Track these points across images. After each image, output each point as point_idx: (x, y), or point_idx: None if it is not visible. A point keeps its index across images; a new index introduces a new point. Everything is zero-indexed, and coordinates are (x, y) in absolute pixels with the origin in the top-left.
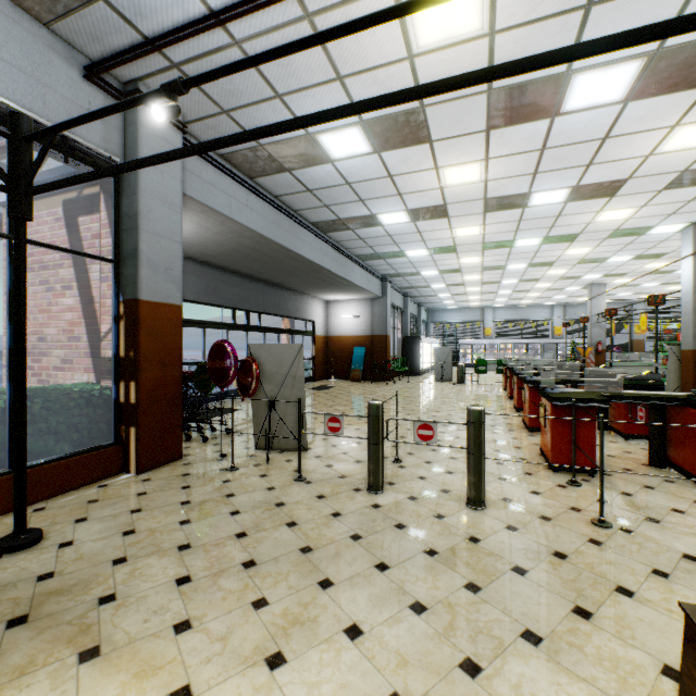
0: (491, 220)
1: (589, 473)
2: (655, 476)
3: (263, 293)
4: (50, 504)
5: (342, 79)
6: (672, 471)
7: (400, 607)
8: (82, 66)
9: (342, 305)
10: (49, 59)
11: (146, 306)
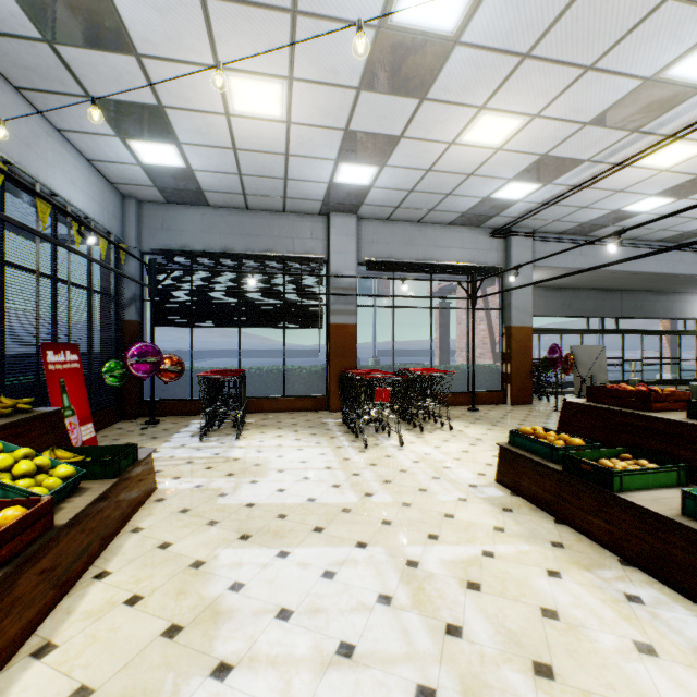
0: None
1: None
2: None
3: (620, 300)
4: (479, 406)
5: (620, 191)
6: None
7: None
8: (488, 233)
9: None
10: (478, 239)
11: (514, 329)
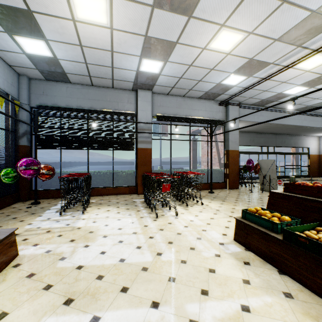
0: None
1: None
2: None
3: (275, 138)
4: (213, 190)
5: (284, 82)
6: None
7: None
8: (218, 103)
9: None
10: (213, 106)
11: (230, 151)
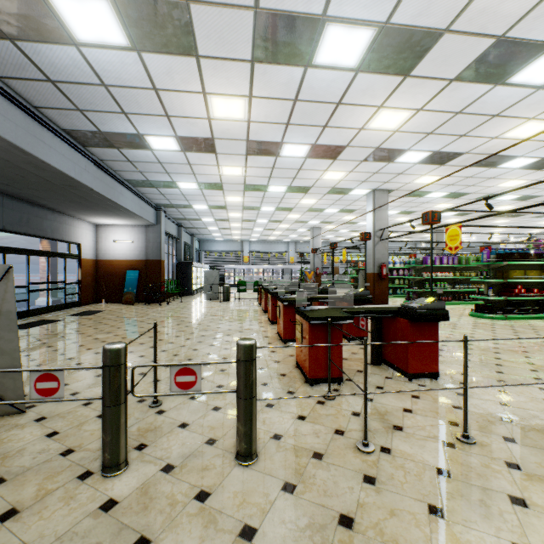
0: (251, 163)
1: (338, 382)
2: (379, 375)
3: (2, 206)
4: None
5: None
6: (386, 367)
7: None
8: None
9: (114, 229)
10: None
11: None
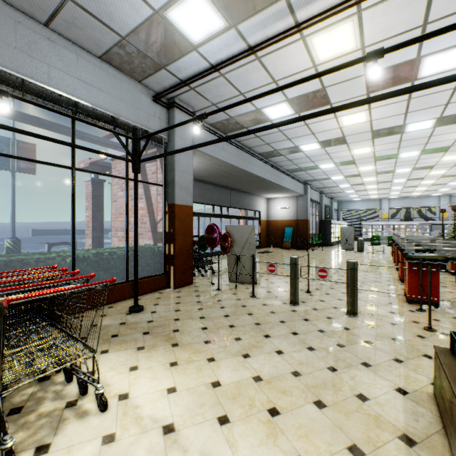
0: (378, 143)
1: (434, 306)
2: None
3: (230, 195)
4: (141, 297)
5: (276, 82)
6: None
7: (302, 347)
8: (152, 96)
9: (277, 200)
10: (140, 96)
11: (177, 207)
